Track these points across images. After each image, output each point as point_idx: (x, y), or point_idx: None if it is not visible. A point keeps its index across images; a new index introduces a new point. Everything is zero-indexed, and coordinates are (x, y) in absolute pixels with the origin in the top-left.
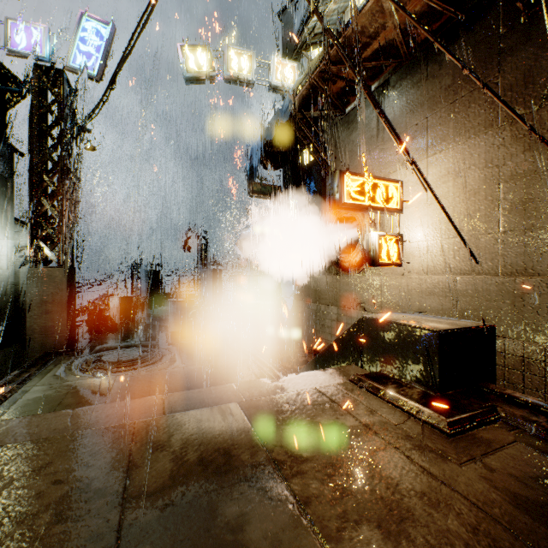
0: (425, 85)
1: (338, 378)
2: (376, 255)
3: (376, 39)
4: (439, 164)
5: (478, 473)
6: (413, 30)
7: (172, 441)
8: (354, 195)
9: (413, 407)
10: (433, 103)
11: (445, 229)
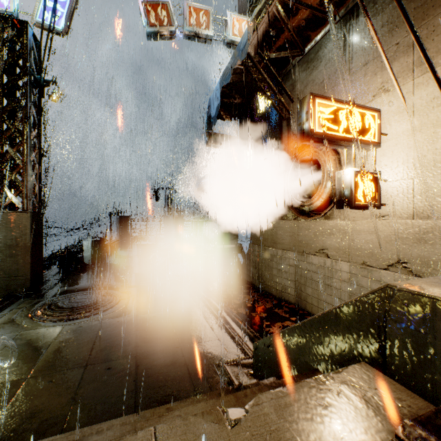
0: None
1: (360, 414)
2: (351, 195)
3: None
4: (432, 84)
5: None
6: None
7: None
8: (326, 123)
9: None
10: (423, 12)
11: None
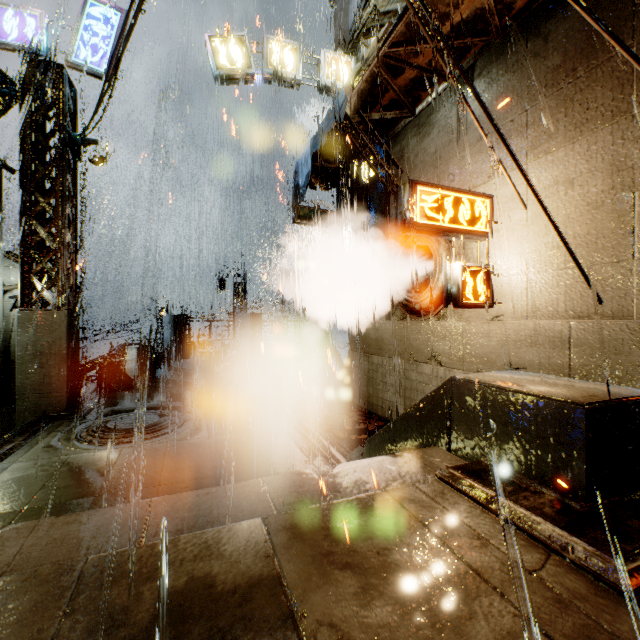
0: (523, 67)
1: (418, 471)
2: (458, 293)
3: (458, 8)
4: (544, 171)
5: None
6: None
7: (136, 608)
8: (429, 213)
9: (554, 534)
10: (536, 90)
11: (553, 257)
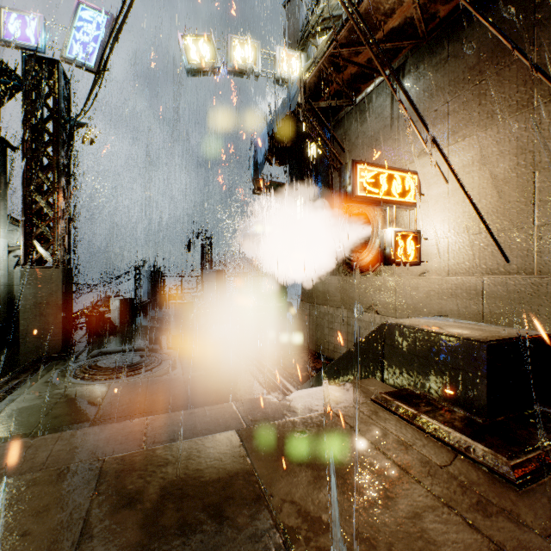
0: (445, 66)
1: (357, 396)
2: (391, 253)
3: (391, 17)
4: (462, 153)
5: None
6: (432, 5)
7: (147, 491)
8: (367, 187)
9: (460, 440)
10: (455, 85)
11: (469, 224)
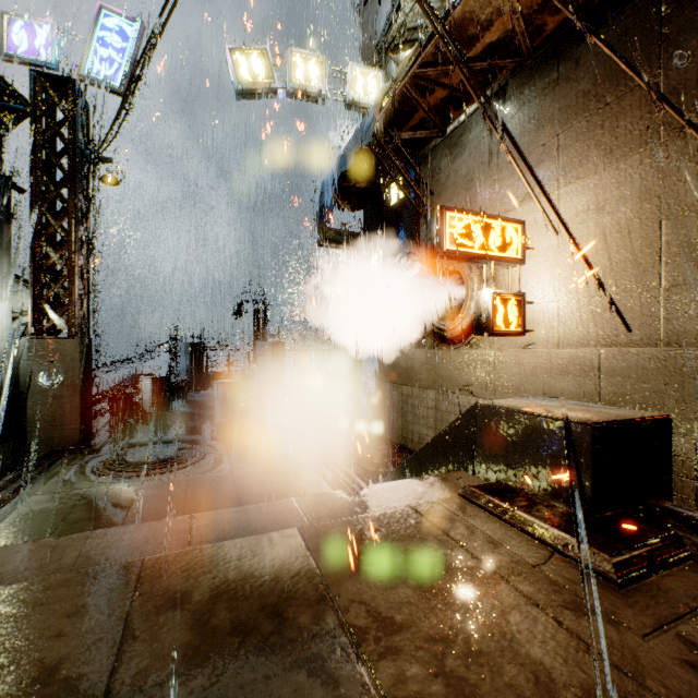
0: (555, 91)
1: (442, 491)
2: (489, 321)
3: (489, 30)
4: (575, 197)
5: (676, 654)
6: (539, 16)
7: (195, 592)
8: (459, 240)
9: (558, 537)
10: (567, 114)
11: (584, 284)
